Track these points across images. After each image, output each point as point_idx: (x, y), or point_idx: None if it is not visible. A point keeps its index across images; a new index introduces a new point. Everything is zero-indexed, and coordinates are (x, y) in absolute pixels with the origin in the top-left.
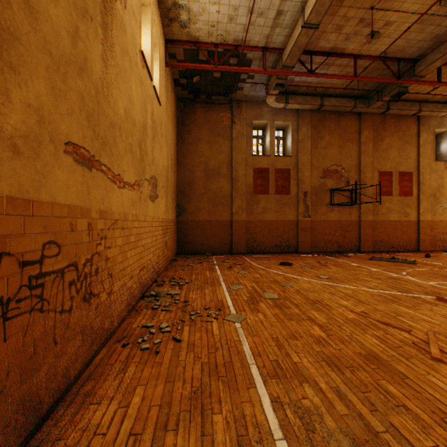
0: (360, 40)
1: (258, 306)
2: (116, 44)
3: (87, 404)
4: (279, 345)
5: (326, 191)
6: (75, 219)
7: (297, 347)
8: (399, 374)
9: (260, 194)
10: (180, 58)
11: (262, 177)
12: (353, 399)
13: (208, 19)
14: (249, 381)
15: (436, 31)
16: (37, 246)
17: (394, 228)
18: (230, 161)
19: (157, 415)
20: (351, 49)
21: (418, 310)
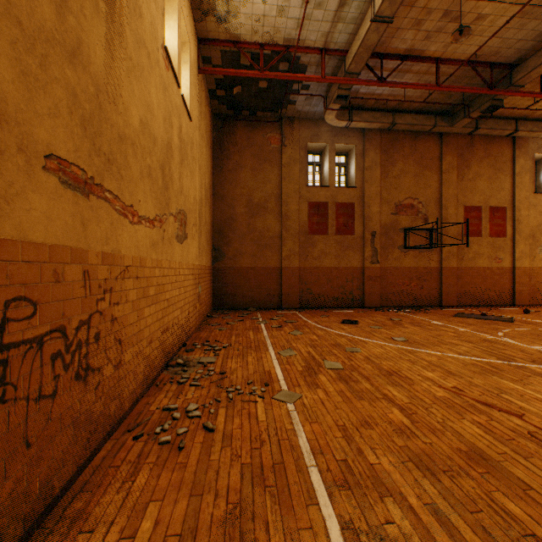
0: (444, 40)
1: (317, 380)
2: (127, 30)
3: (75, 532)
4: (348, 436)
5: (399, 231)
6: (61, 265)
7: (372, 440)
8: (518, 482)
9: (317, 234)
10: (217, 63)
11: (320, 213)
12: (459, 525)
13: (252, 12)
14: (308, 494)
15: (541, 28)
16: None
17: (484, 277)
18: (279, 193)
19: None
20: (432, 52)
21: (528, 385)
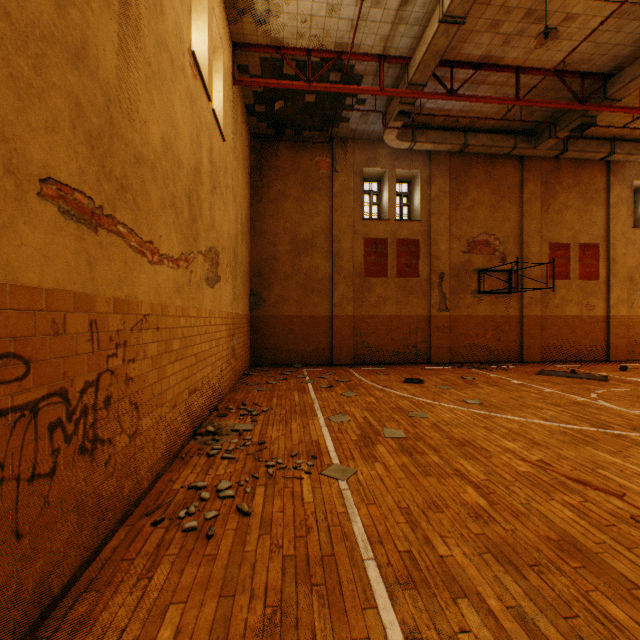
0: (526, 45)
1: (375, 452)
2: (145, 29)
3: None
4: (412, 522)
5: (472, 273)
6: (61, 314)
7: (442, 526)
8: (621, 579)
9: (375, 277)
10: (255, 72)
11: (378, 252)
12: (551, 634)
13: (297, 11)
14: (365, 595)
15: None
16: None
17: (573, 327)
18: (329, 228)
19: None
20: (512, 59)
21: (628, 458)
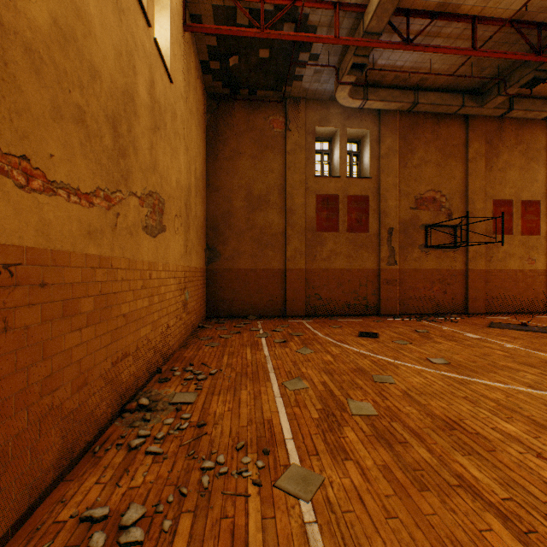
0: None
1: (344, 440)
2: None
3: None
4: None
5: (419, 228)
6: None
7: None
8: None
9: (326, 232)
10: (208, 23)
11: (329, 208)
12: None
13: None
14: None
15: None
16: None
17: (515, 280)
18: (283, 185)
19: None
20: (470, 7)
21: None
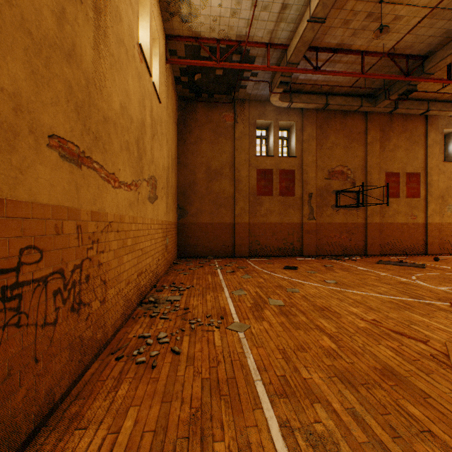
0: (368, 36)
1: (263, 314)
2: (110, 33)
3: (73, 429)
4: (287, 358)
5: (331, 193)
6: (60, 221)
7: (306, 360)
8: (420, 392)
9: (264, 196)
10: (181, 54)
11: (266, 178)
12: (372, 423)
13: (210, 14)
14: (255, 401)
15: (447, 26)
16: (12, 252)
17: (402, 231)
18: (232, 162)
19: (151, 444)
20: (358, 46)
21: (433, 318)
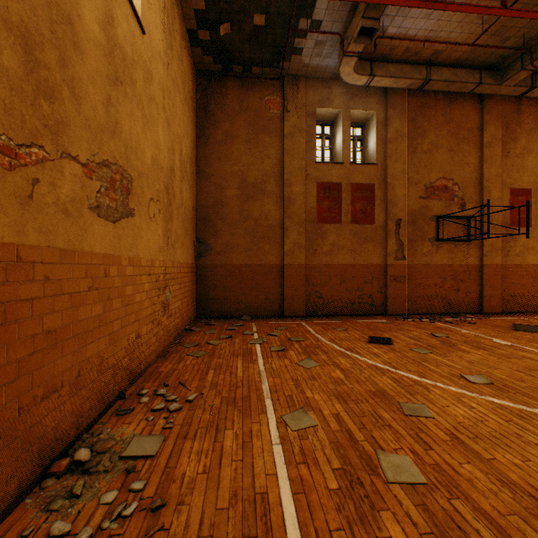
0: None
1: None
2: None
3: None
4: None
5: (430, 219)
6: None
7: None
8: None
9: (328, 223)
10: None
11: (331, 197)
12: None
13: None
14: None
15: None
16: None
17: (534, 277)
18: (280, 172)
19: None
20: None
21: None
